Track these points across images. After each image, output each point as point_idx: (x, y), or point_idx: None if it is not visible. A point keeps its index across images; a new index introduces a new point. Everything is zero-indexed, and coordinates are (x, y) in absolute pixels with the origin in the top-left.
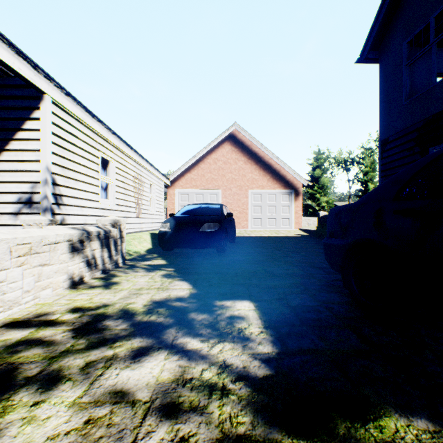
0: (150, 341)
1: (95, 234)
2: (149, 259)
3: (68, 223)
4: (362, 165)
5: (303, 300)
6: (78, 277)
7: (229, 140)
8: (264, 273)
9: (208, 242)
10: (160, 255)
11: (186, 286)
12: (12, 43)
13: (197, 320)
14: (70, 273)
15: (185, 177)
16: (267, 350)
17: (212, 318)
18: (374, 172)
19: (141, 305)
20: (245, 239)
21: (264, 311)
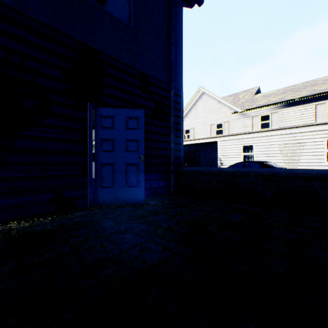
0: None
1: None
2: None
3: None
4: None
5: None
6: None
7: None
8: None
9: None
10: None
11: None
12: (208, 138)
13: None
14: None
15: None
16: None
17: None
18: None
19: None
20: None
21: None
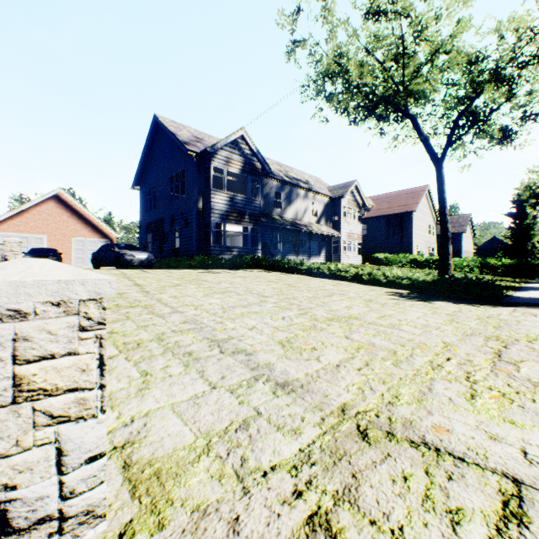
0: None
1: None
2: None
3: None
4: None
5: None
6: None
7: (55, 199)
8: None
9: None
10: None
11: None
12: None
13: None
14: None
15: (8, 223)
16: None
17: None
18: None
19: None
20: None
21: None
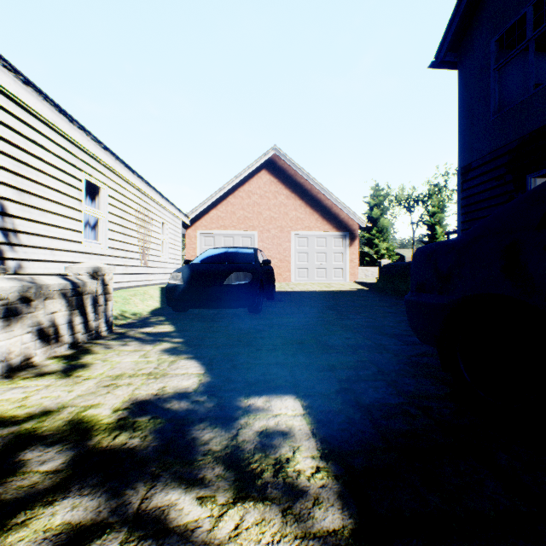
0: (94, 506)
1: (55, 288)
2: (151, 325)
3: (29, 273)
4: (428, 205)
5: (380, 392)
6: (20, 358)
7: (267, 168)
8: (315, 345)
9: (235, 299)
10: (168, 318)
11: (195, 370)
12: None
13: (201, 442)
14: (3, 352)
15: (209, 215)
16: (332, 523)
17: (229, 437)
18: (442, 213)
19: (108, 410)
20: (287, 295)
21: (319, 417)
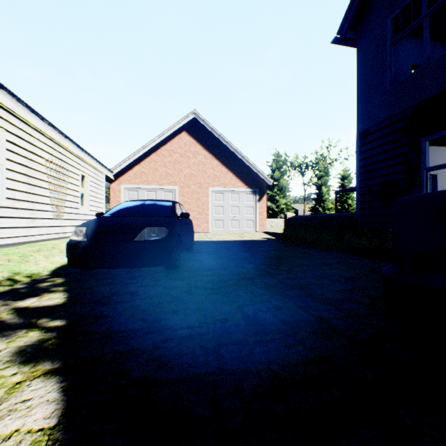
0: None
1: None
2: (38, 293)
3: None
4: (316, 170)
5: None
6: None
7: (187, 130)
8: (243, 324)
9: (148, 257)
10: (67, 281)
11: (40, 418)
12: None
13: None
14: None
15: (133, 170)
16: None
17: None
18: (327, 177)
19: None
20: (206, 245)
21: None
